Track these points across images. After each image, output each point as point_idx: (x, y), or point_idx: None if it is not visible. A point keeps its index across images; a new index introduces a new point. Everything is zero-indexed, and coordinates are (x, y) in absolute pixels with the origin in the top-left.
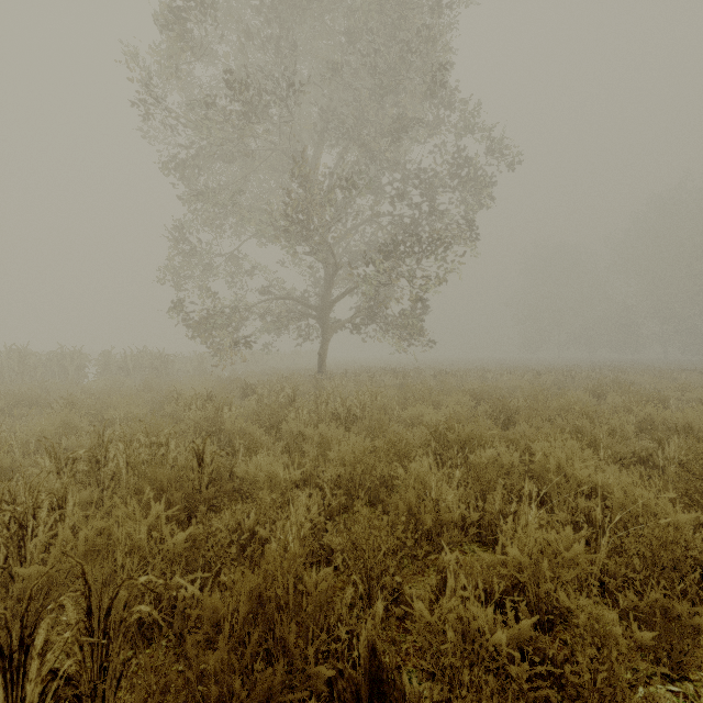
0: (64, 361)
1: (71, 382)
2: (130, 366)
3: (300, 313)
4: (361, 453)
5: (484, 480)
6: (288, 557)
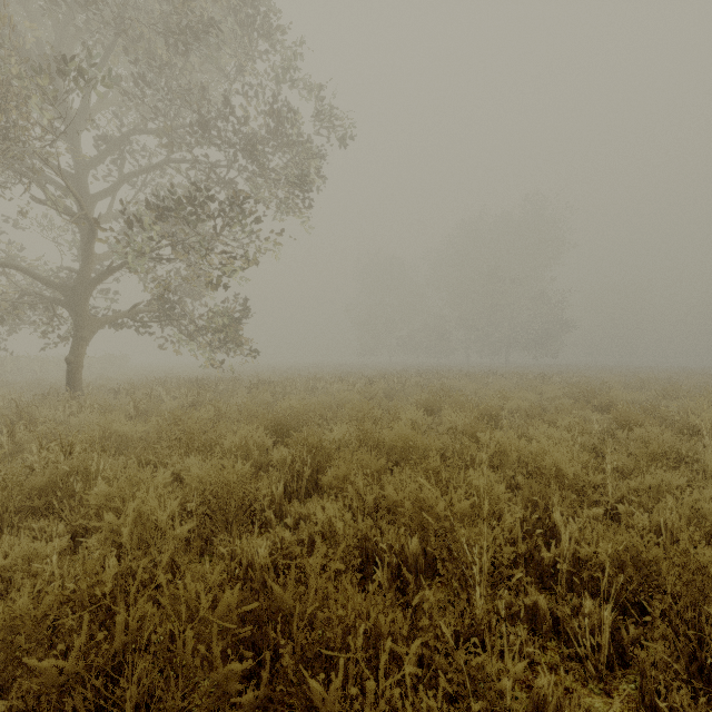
0: None
1: None
2: None
3: (39, 297)
4: None
5: None
6: None
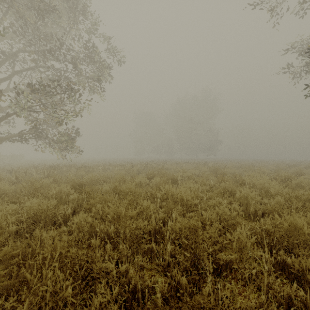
0: None
1: None
2: None
3: None
4: None
5: None
6: None
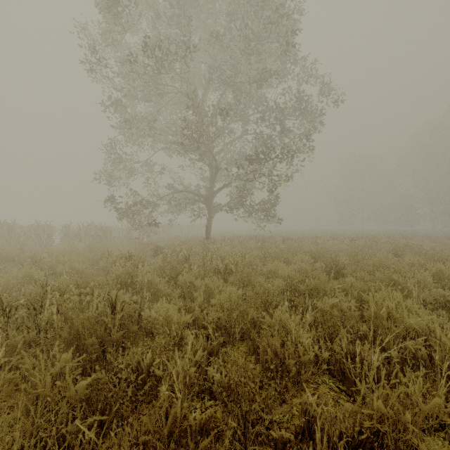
0: (38, 231)
1: (42, 245)
2: (82, 234)
3: (194, 199)
4: (236, 301)
5: (331, 324)
6: (171, 415)
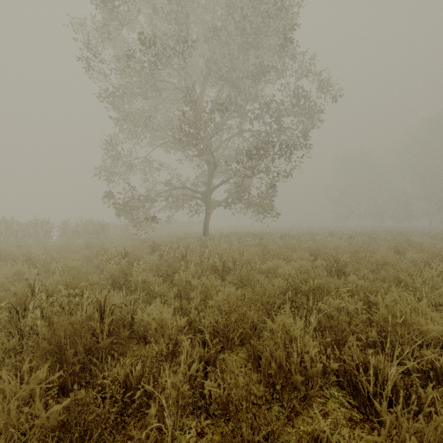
0: (36, 228)
1: (39, 242)
2: (80, 231)
3: (191, 196)
4: (235, 303)
5: (338, 329)
6: None
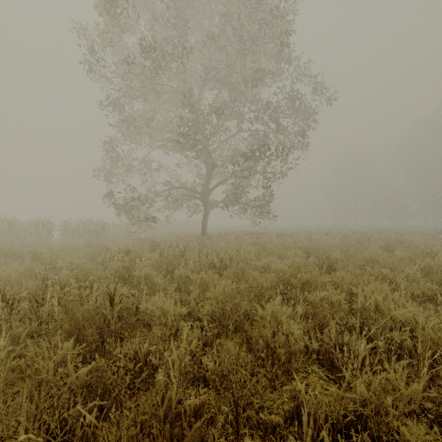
0: (38, 227)
1: (41, 241)
2: (81, 230)
3: (190, 196)
4: (230, 294)
5: (321, 316)
6: (167, 399)
